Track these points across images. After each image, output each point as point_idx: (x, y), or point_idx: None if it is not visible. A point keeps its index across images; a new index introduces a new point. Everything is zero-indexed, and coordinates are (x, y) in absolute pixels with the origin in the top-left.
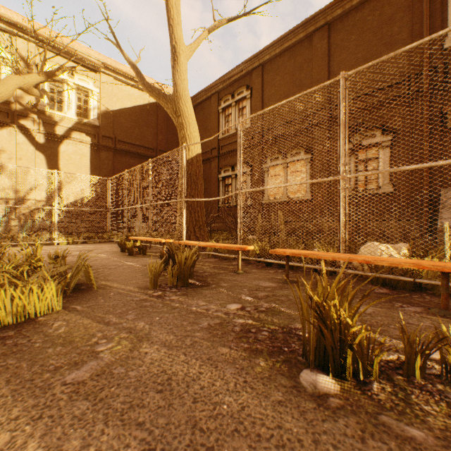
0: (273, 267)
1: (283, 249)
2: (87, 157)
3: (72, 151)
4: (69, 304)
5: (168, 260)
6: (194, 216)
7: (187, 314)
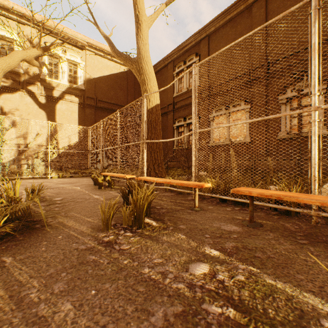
0: (228, 203)
1: (246, 188)
2: (75, 113)
3: (65, 108)
4: (4, 253)
5: (127, 195)
6: (154, 156)
7: (136, 285)
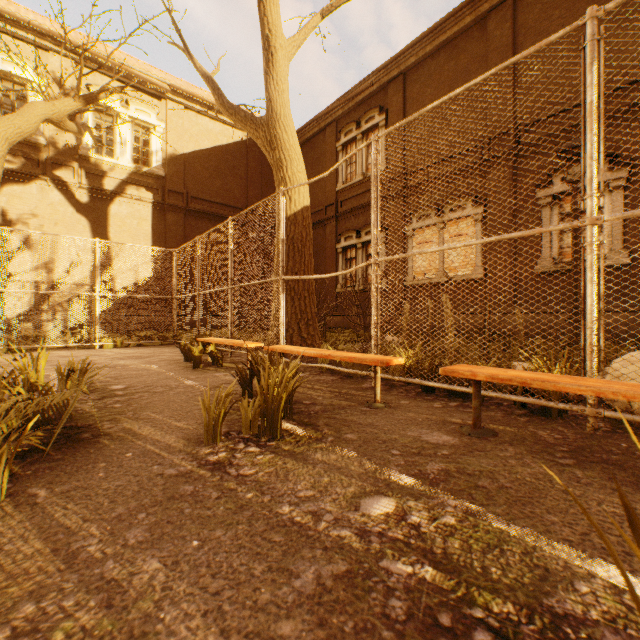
0: (438, 395)
1: (468, 367)
2: (147, 222)
3: (127, 213)
4: (31, 481)
5: (249, 380)
6: (299, 305)
7: (268, 531)
